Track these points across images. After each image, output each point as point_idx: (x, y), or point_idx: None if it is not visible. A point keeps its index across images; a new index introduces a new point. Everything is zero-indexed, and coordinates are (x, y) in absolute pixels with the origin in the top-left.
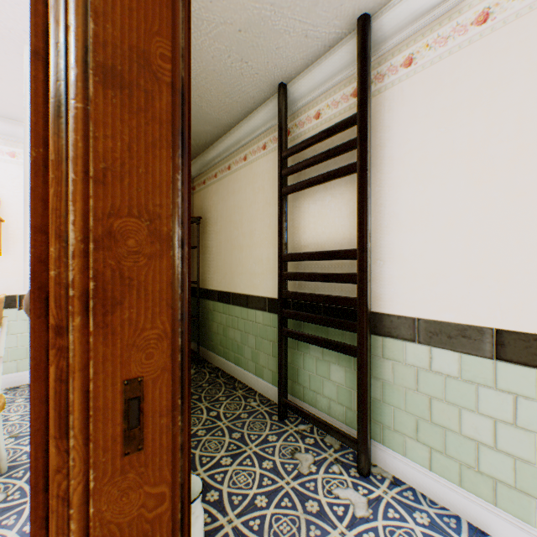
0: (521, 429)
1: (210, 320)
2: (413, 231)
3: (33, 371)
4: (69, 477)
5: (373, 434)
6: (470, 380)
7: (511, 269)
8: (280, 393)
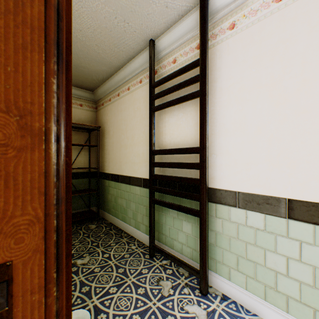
0: (304, 263)
1: (106, 193)
2: (235, 135)
3: None
4: None
5: (210, 266)
6: (271, 232)
7: (298, 160)
8: (150, 240)
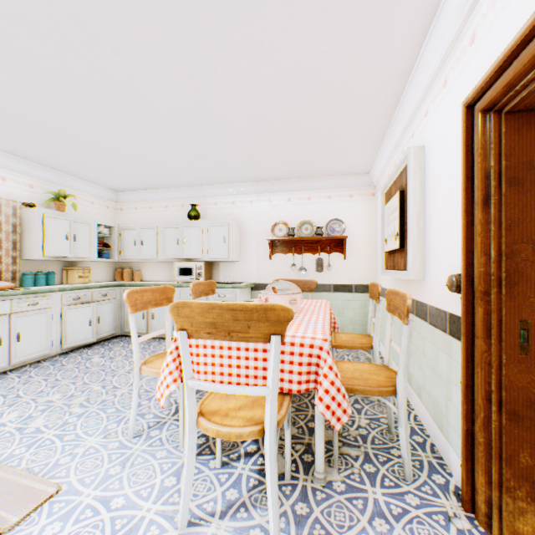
0: None
1: None
2: None
3: (465, 310)
4: (490, 355)
5: None
6: None
7: None
8: None
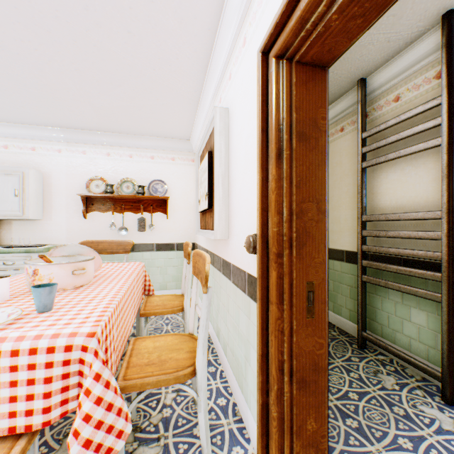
0: None
1: None
2: None
3: (261, 274)
4: (283, 322)
5: None
6: None
7: None
8: (359, 326)
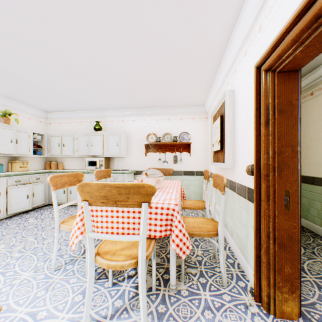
0: None
1: None
2: None
3: (256, 185)
4: (269, 211)
5: None
6: None
7: None
8: None
